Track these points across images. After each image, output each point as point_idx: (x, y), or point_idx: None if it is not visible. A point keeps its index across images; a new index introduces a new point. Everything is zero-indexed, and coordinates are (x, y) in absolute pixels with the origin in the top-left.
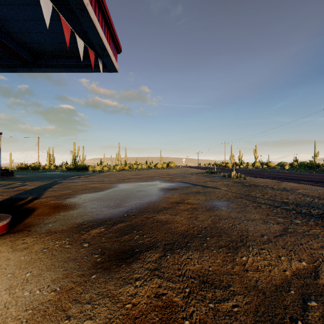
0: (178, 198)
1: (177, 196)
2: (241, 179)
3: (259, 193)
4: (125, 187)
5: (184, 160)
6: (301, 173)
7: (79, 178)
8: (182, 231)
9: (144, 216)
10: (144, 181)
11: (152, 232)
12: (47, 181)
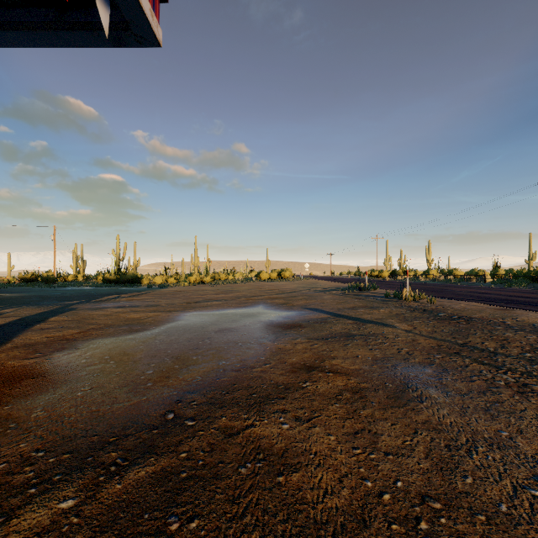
0: (308, 352)
1: (304, 346)
2: (424, 304)
3: (490, 339)
4: (195, 321)
5: (307, 265)
6: (527, 290)
7: (115, 299)
8: (346, 522)
9: (220, 424)
10: (234, 307)
11: (237, 533)
12: (49, 307)
